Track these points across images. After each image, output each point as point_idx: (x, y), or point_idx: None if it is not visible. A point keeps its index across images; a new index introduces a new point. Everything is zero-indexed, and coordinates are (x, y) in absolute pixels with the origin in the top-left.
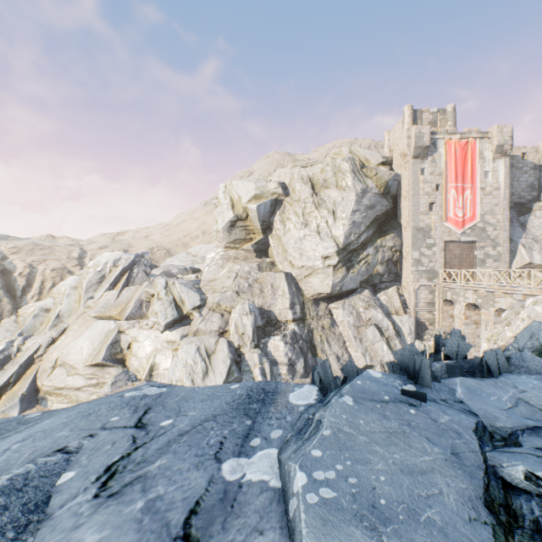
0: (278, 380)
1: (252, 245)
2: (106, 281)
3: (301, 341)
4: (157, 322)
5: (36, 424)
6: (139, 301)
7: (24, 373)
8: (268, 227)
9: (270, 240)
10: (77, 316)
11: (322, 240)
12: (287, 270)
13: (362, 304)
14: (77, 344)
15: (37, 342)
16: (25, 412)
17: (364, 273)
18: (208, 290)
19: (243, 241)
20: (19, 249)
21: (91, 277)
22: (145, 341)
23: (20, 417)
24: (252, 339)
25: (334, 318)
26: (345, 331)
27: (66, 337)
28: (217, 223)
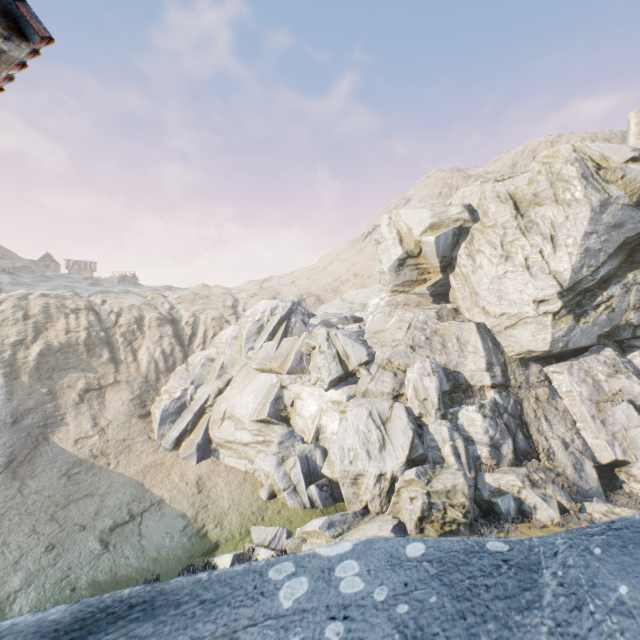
0: (475, 465)
1: (428, 287)
2: (264, 331)
3: (505, 415)
4: (320, 378)
5: (597, 589)
6: (299, 354)
7: (198, 422)
8: (449, 264)
9: (452, 280)
10: (240, 367)
11: (533, 278)
12: (478, 319)
13: (601, 369)
14: (242, 396)
15: (206, 392)
16: (202, 462)
17: (604, 323)
18: (375, 343)
19: (414, 283)
20: (183, 299)
21: (250, 326)
22: (308, 399)
23: (474, 544)
24: (438, 407)
25: (553, 387)
26: (575, 407)
27: (231, 389)
28: (380, 262)
